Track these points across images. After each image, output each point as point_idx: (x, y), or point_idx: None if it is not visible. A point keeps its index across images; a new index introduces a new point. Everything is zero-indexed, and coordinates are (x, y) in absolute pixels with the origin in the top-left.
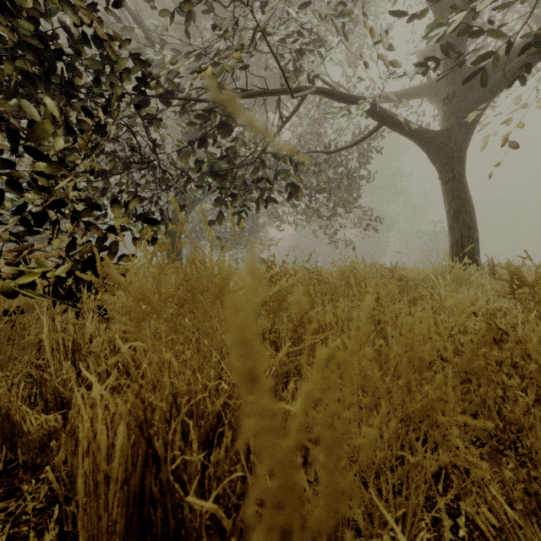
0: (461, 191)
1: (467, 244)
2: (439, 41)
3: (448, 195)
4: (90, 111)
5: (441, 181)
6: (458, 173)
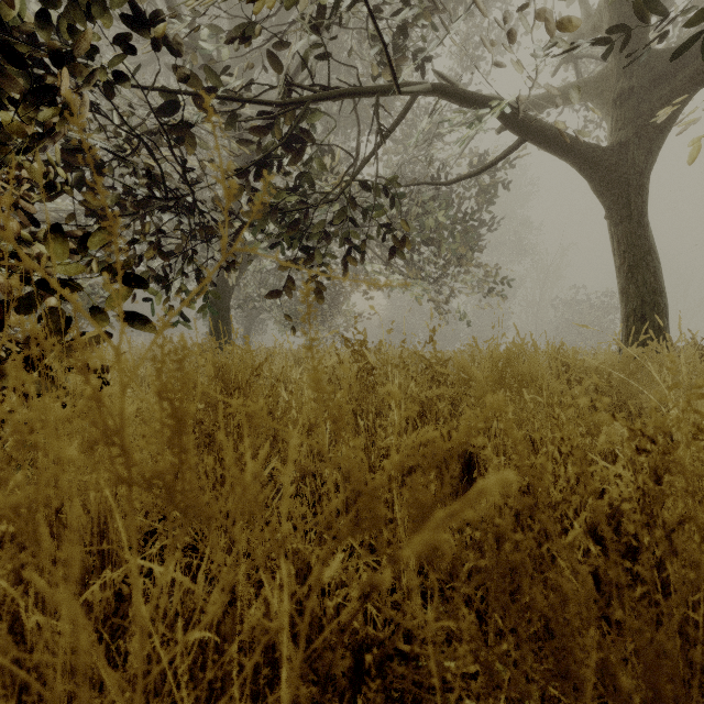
0: (640, 236)
1: (651, 315)
2: (609, 12)
3: (620, 243)
4: (11, 52)
5: (610, 221)
6: (637, 209)
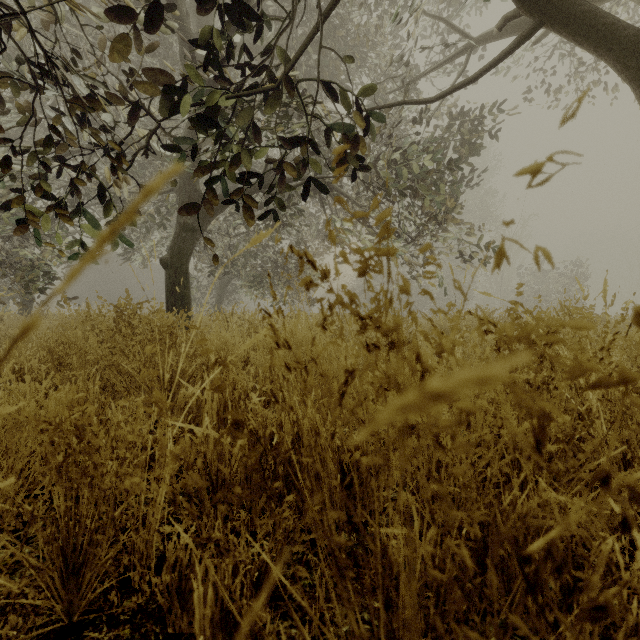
0: None
1: None
2: None
3: None
4: None
5: None
6: None
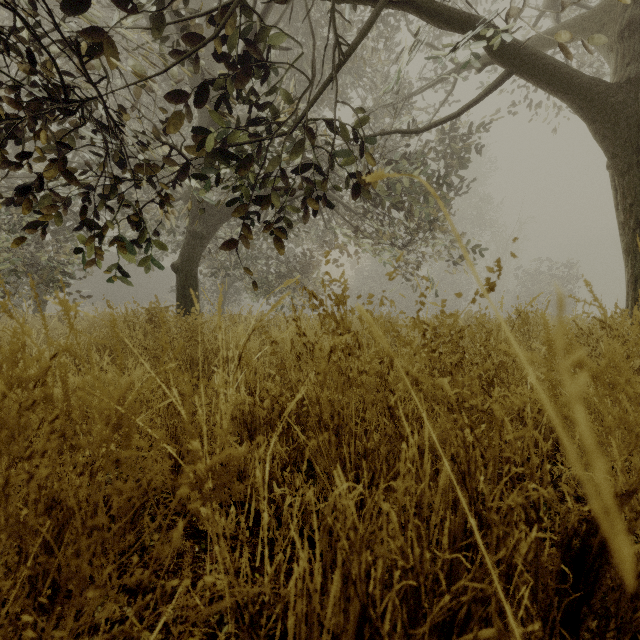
0: None
1: None
2: None
3: (626, 195)
4: None
5: (615, 170)
6: None
